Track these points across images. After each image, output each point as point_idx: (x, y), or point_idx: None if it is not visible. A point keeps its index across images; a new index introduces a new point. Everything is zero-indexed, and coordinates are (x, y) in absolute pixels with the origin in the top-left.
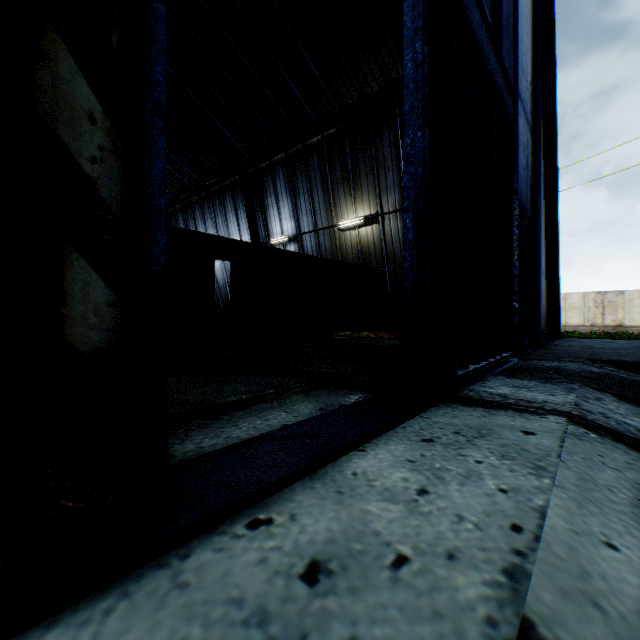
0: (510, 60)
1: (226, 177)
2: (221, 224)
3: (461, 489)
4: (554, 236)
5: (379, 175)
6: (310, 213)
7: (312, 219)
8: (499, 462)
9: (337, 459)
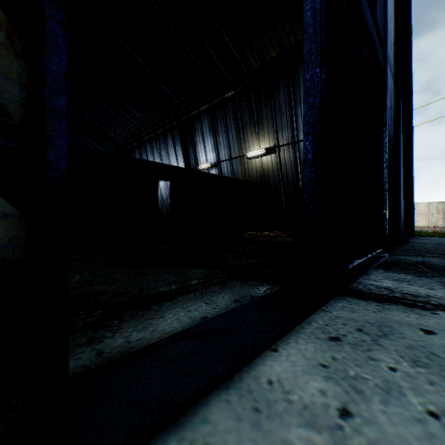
0: (381, 22)
1: (168, 123)
2: (164, 156)
3: (386, 410)
4: (409, 160)
5: (276, 118)
6: (226, 147)
7: (228, 151)
8: (413, 370)
9: (251, 361)
